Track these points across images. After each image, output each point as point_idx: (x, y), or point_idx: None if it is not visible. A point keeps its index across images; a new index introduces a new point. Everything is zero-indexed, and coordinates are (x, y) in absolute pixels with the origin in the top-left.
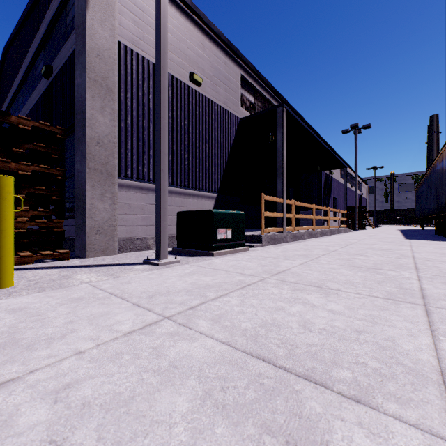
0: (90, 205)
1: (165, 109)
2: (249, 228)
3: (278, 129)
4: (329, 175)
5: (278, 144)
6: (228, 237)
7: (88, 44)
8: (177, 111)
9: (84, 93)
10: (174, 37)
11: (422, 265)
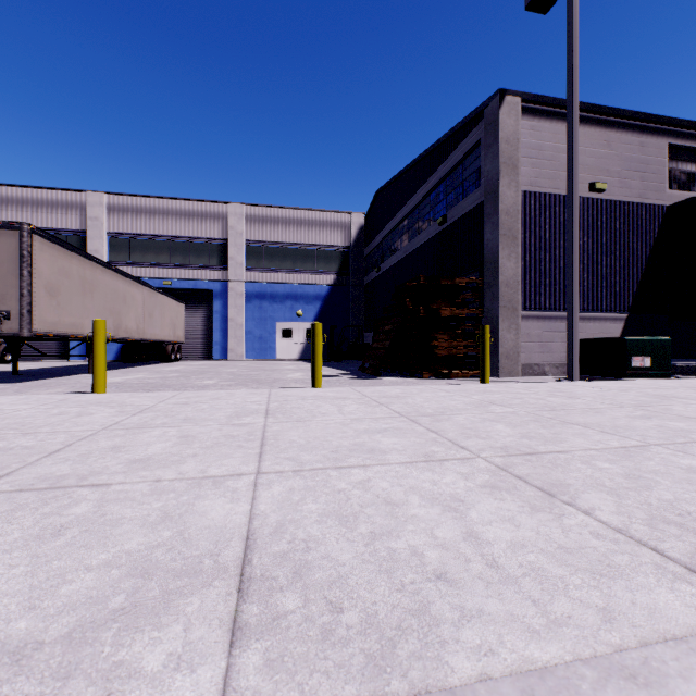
0: (501, 336)
1: (576, 255)
2: (688, 357)
3: None
4: None
5: None
6: (646, 365)
7: (499, 209)
8: None
9: (496, 247)
10: None
11: None
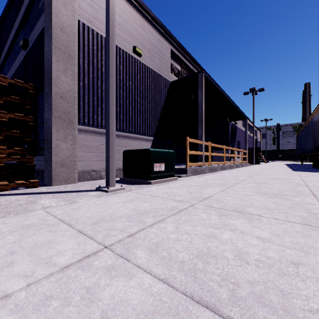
0: (56, 145)
1: (113, 69)
2: (176, 163)
3: (199, 89)
4: (234, 125)
5: (199, 100)
6: (162, 169)
7: (53, 20)
8: (123, 75)
9: (51, 58)
10: (121, 19)
11: (317, 191)
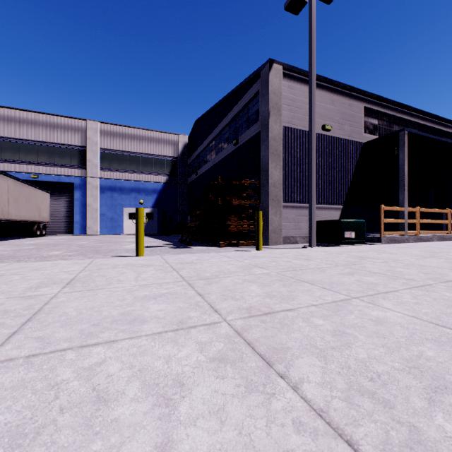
0: (270, 218)
1: (314, 168)
2: (374, 231)
3: (399, 149)
4: None
5: (399, 162)
6: (352, 237)
7: (269, 136)
8: None
9: (267, 161)
10: None
11: None
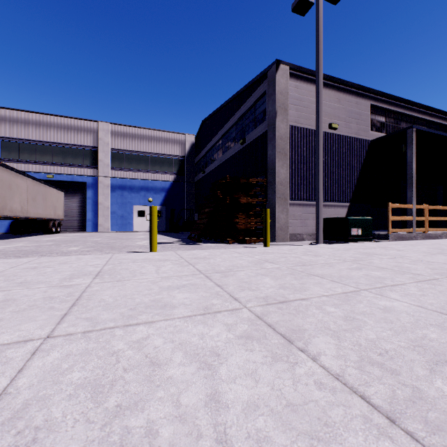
0: (277, 216)
1: (321, 166)
2: (381, 229)
3: (407, 147)
4: None
5: (407, 160)
6: (359, 234)
7: (276, 135)
8: None
9: (274, 159)
10: None
11: None
